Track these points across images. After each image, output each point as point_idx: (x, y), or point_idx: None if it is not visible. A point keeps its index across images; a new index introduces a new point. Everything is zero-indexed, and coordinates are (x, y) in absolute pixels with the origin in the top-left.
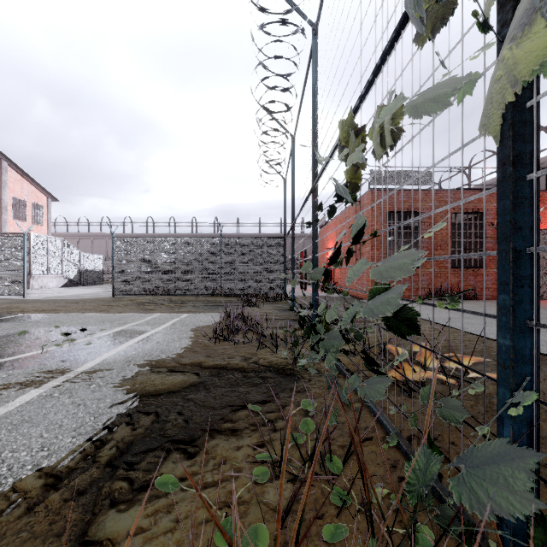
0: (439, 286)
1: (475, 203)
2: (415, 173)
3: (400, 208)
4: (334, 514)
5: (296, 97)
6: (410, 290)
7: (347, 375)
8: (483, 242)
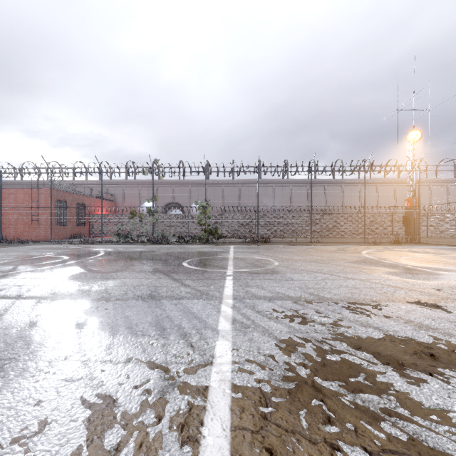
0: (73, 233)
1: (83, 200)
2: (65, 184)
3: (60, 198)
4: (146, 243)
5: (80, 173)
6: (64, 235)
7: (128, 242)
8: (85, 216)
